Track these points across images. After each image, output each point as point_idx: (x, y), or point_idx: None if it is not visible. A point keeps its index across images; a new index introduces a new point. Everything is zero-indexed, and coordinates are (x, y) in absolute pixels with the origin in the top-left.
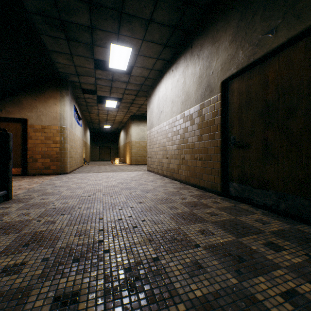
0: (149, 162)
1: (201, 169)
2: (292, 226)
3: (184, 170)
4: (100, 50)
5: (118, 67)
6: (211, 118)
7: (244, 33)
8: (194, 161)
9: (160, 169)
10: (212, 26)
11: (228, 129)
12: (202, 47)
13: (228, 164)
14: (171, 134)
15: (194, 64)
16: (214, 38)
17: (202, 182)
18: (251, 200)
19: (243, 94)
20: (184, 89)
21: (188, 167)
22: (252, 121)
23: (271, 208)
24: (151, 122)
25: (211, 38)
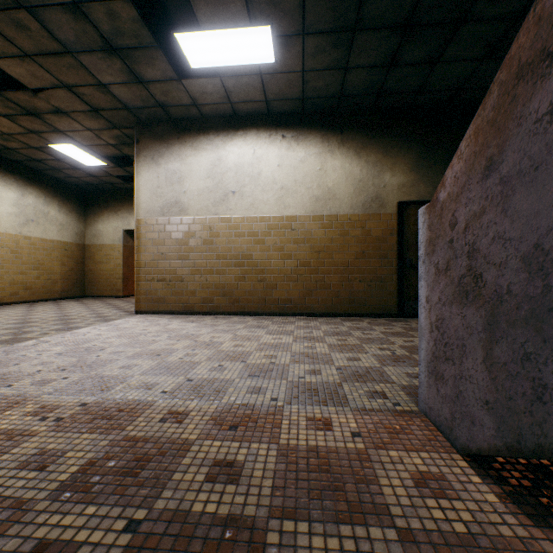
0: (160, 291)
1: (365, 292)
2: None
3: (324, 298)
4: (234, 6)
5: (190, 51)
6: (383, 235)
7: (426, 172)
8: (349, 283)
9: (229, 304)
10: (384, 136)
11: (403, 251)
12: (367, 148)
13: (403, 284)
14: (280, 241)
15: (349, 160)
16: (387, 151)
17: (367, 308)
18: None
19: None
20: (324, 182)
21: (333, 292)
22: None
23: None
24: (175, 202)
25: (382, 147)
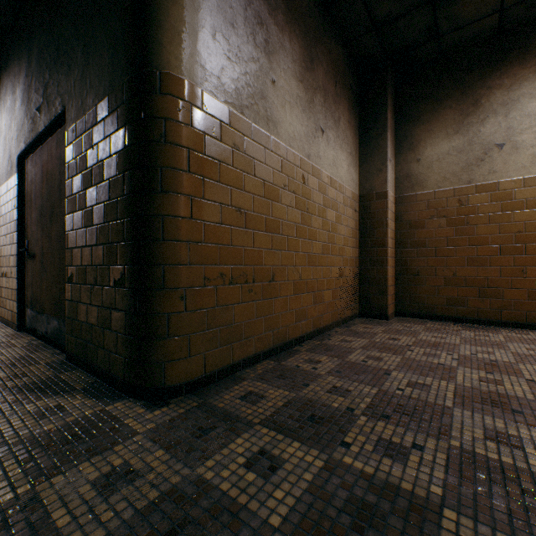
0: None
1: (6, 291)
2: (31, 354)
3: None
4: None
5: None
6: (12, 209)
7: (28, 97)
8: (2, 278)
9: None
10: (12, 65)
11: (26, 230)
12: (7, 92)
13: (26, 281)
14: None
15: (2, 115)
16: (13, 85)
17: (7, 313)
18: (37, 330)
19: (34, 182)
20: None
21: None
22: (38, 222)
23: (45, 337)
24: None
25: (12, 83)
